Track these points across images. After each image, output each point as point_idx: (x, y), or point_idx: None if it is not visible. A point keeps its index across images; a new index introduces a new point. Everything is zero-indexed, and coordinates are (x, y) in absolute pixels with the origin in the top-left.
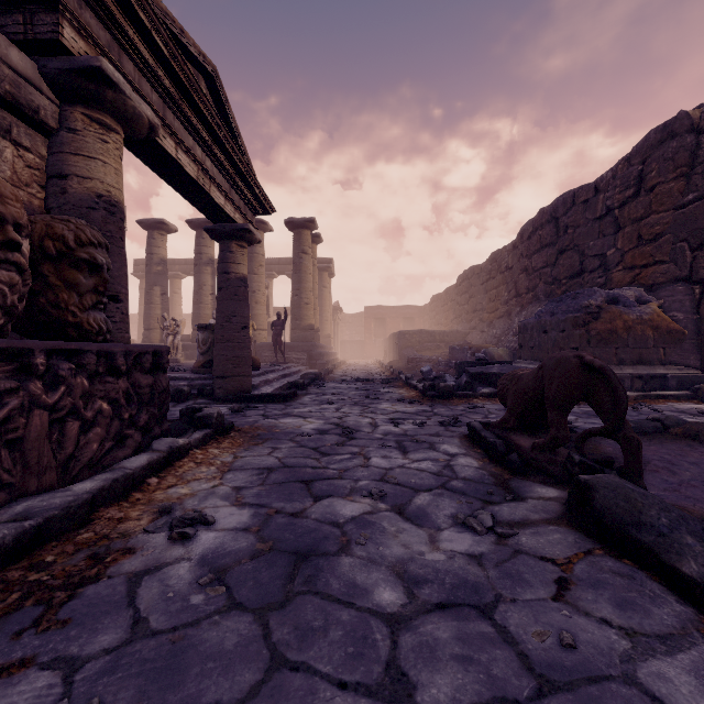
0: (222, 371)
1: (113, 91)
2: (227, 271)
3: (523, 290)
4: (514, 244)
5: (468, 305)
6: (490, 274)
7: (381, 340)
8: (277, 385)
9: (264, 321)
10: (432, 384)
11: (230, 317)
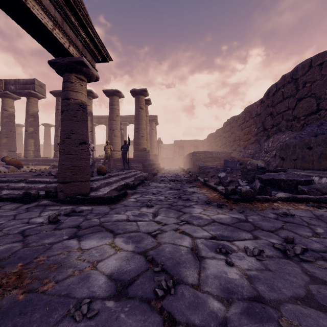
0: (63, 177)
1: None
2: (67, 97)
3: (268, 126)
4: (261, 100)
5: (230, 137)
6: (244, 119)
7: (181, 157)
8: (115, 186)
9: (119, 146)
10: (234, 189)
11: (69, 134)
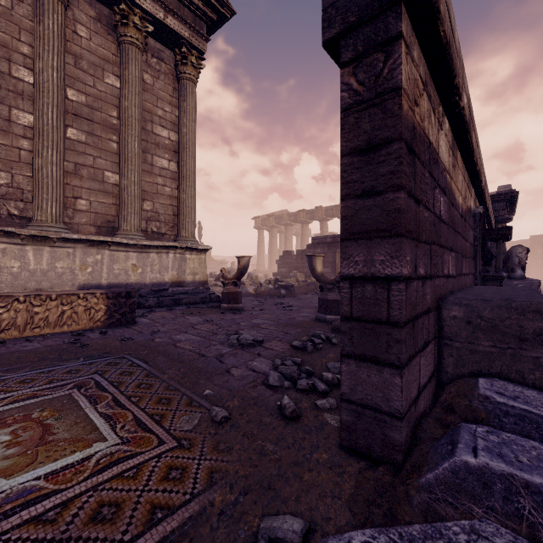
0: None
1: (509, 220)
2: None
3: None
4: None
5: None
6: None
7: None
8: None
9: None
10: None
11: None
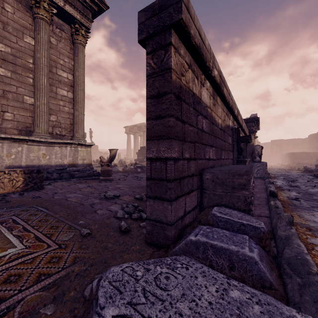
0: None
1: (255, 132)
2: None
3: None
4: None
5: None
6: None
7: (279, 154)
8: None
9: None
10: (306, 169)
11: None
